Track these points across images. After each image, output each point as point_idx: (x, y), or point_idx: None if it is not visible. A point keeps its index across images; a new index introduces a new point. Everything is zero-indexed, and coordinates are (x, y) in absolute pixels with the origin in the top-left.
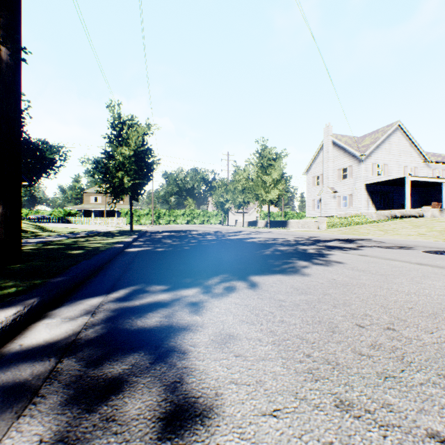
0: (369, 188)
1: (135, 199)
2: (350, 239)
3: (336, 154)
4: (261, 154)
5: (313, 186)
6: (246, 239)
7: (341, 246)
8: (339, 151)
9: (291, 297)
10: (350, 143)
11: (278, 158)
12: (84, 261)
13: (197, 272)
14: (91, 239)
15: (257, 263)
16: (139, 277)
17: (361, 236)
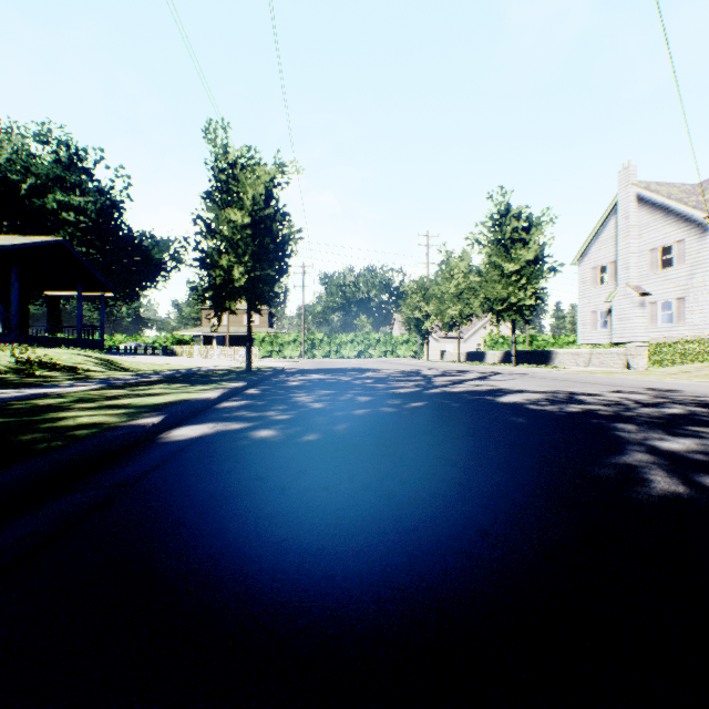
0: None
1: (256, 310)
2: None
3: (645, 219)
4: (498, 220)
5: (594, 286)
6: (493, 395)
7: None
8: (653, 213)
9: None
10: (678, 196)
11: (534, 226)
12: None
13: None
14: (133, 392)
15: None
16: None
17: None
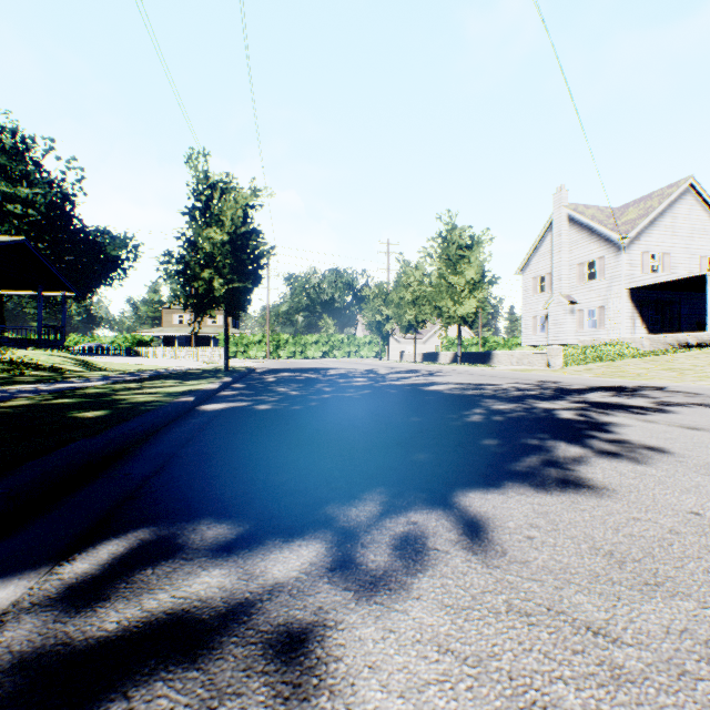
0: (636, 296)
1: (233, 316)
2: (624, 387)
3: (575, 237)
4: (447, 238)
5: (535, 294)
6: (424, 386)
7: (620, 403)
8: (581, 232)
9: (624, 608)
10: (600, 218)
11: (476, 244)
12: (77, 442)
13: (323, 475)
14: (147, 385)
15: (463, 448)
16: (182, 490)
17: (639, 380)
